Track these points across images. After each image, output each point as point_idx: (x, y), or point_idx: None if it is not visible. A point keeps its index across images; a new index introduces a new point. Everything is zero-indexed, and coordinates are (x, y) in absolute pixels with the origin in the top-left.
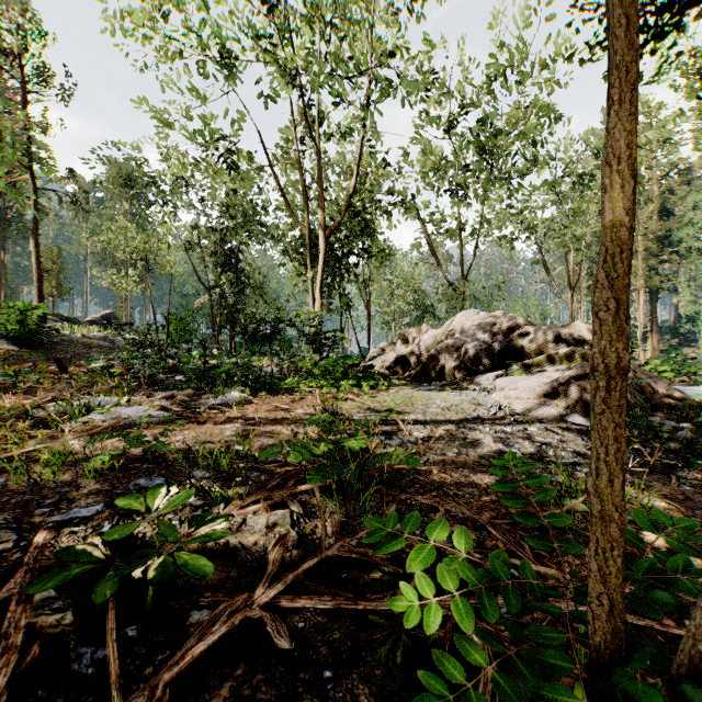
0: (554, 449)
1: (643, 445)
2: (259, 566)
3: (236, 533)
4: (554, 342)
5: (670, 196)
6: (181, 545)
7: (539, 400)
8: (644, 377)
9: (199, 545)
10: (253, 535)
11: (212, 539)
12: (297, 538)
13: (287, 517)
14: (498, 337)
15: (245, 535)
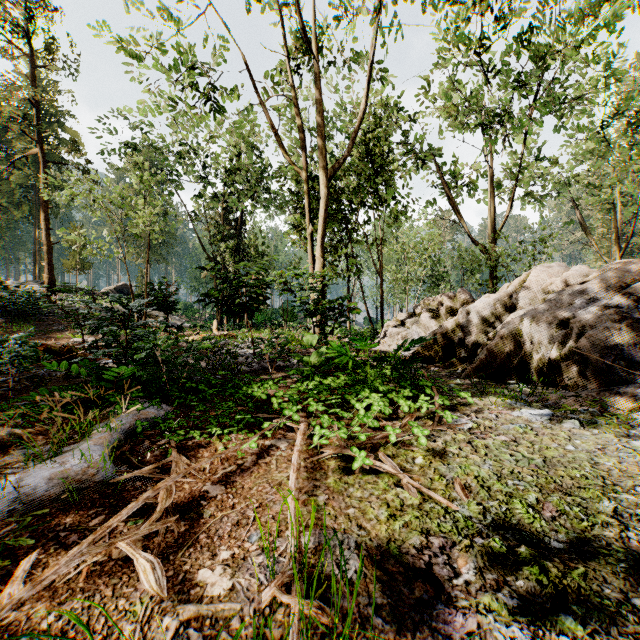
0: None
1: None
2: None
3: None
4: None
5: None
6: None
7: None
8: None
9: None
10: None
11: None
12: None
13: None
14: None
15: None
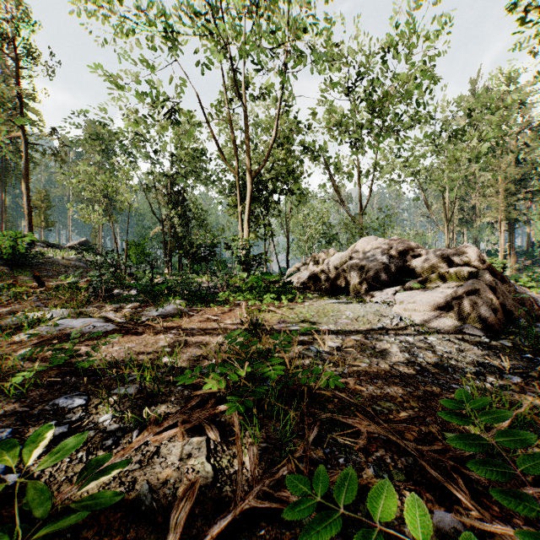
0: (455, 358)
1: (533, 354)
2: (164, 519)
3: (146, 468)
4: (443, 262)
5: (525, 148)
6: (36, 535)
7: (435, 313)
8: (523, 292)
9: (100, 487)
10: (164, 471)
11: (96, 504)
12: (212, 474)
13: (203, 446)
14: (394, 258)
15: (155, 471)
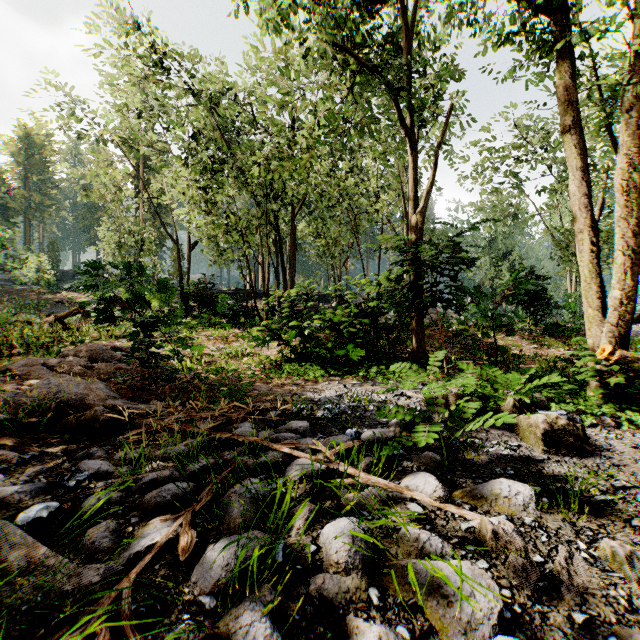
0: None
1: None
2: None
3: None
4: None
5: None
6: None
7: None
8: None
9: None
10: None
11: None
12: None
13: None
14: None
15: None
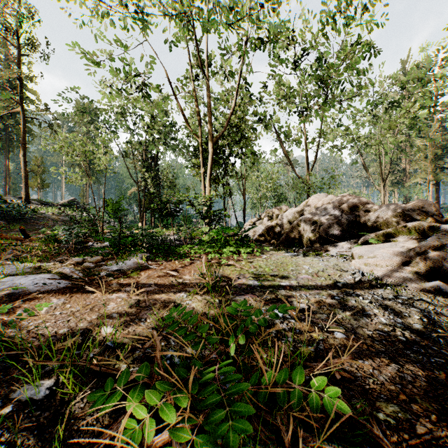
0: (437, 323)
1: None
2: None
3: None
4: (397, 217)
5: None
6: None
7: (398, 268)
8: None
9: None
10: None
11: None
12: None
13: None
14: (346, 213)
15: None
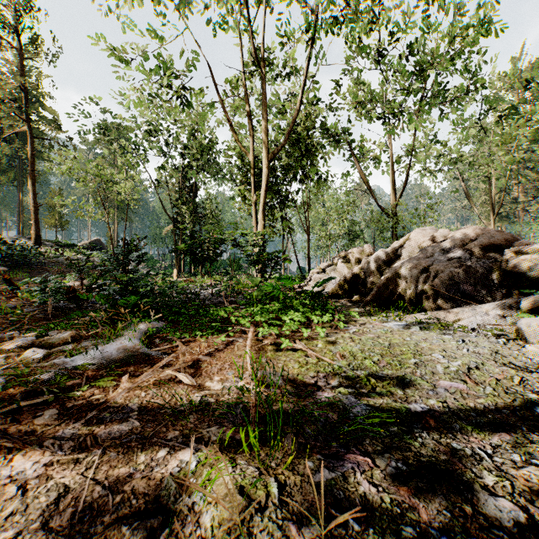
0: None
1: None
2: None
3: None
4: None
5: None
6: None
7: None
8: None
9: None
10: None
11: None
12: None
13: None
14: (478, 256)
15: None
